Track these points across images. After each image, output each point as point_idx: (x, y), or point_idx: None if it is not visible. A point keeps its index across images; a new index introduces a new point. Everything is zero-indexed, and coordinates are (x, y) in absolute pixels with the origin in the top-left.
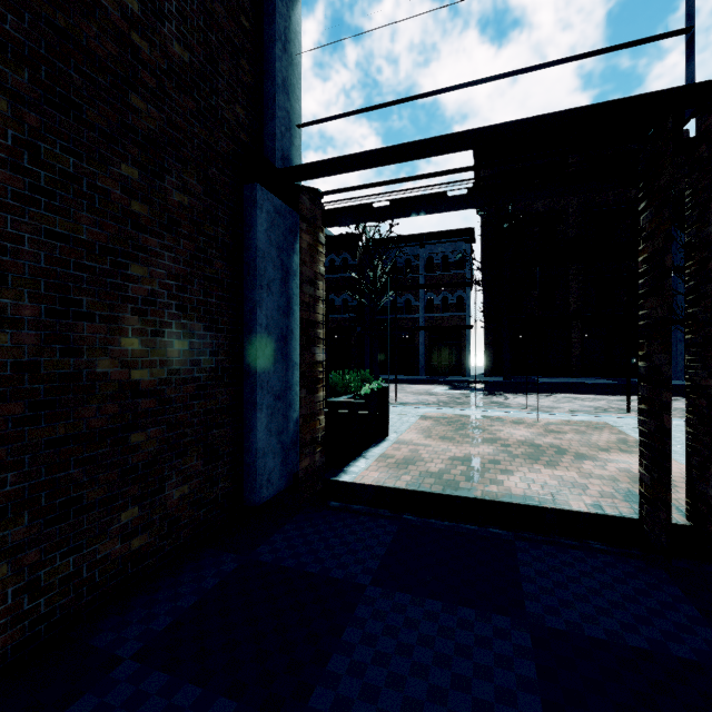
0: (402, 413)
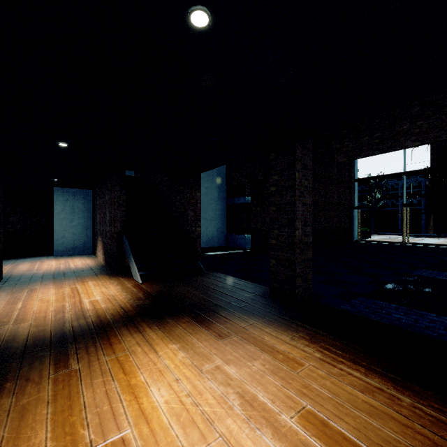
0: (376, 237)
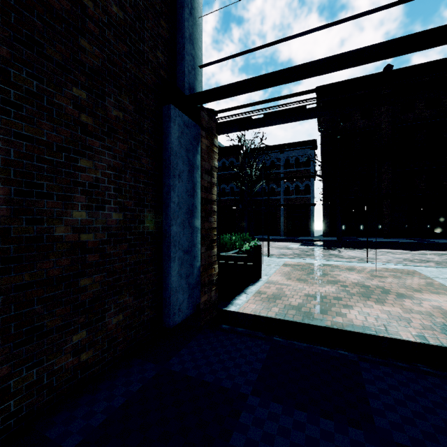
0: (270, 261)
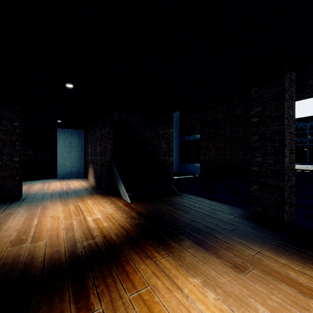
0: None
